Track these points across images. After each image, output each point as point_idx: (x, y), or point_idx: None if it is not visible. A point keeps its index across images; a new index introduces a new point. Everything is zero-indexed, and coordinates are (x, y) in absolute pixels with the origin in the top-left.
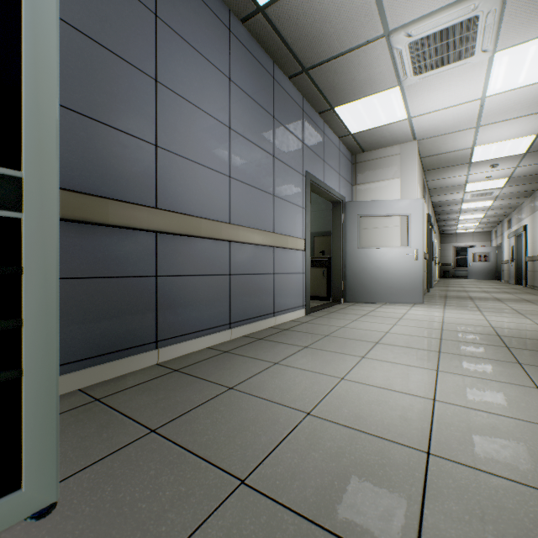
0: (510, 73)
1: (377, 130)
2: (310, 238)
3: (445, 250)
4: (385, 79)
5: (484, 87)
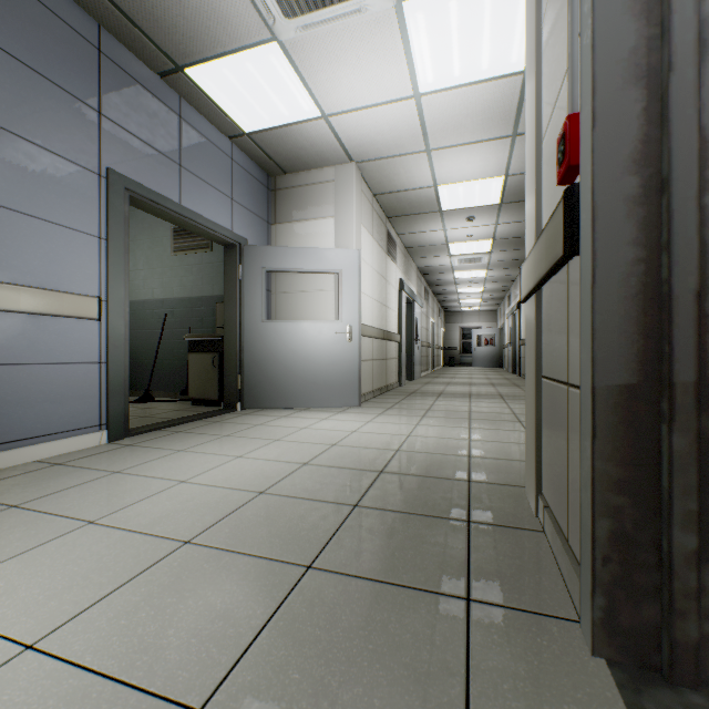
0: (439, 53)
1: (286, 133)
2: (211, 305)
3: (451, 331)
4: (242, 17)
5: (412, 75)
